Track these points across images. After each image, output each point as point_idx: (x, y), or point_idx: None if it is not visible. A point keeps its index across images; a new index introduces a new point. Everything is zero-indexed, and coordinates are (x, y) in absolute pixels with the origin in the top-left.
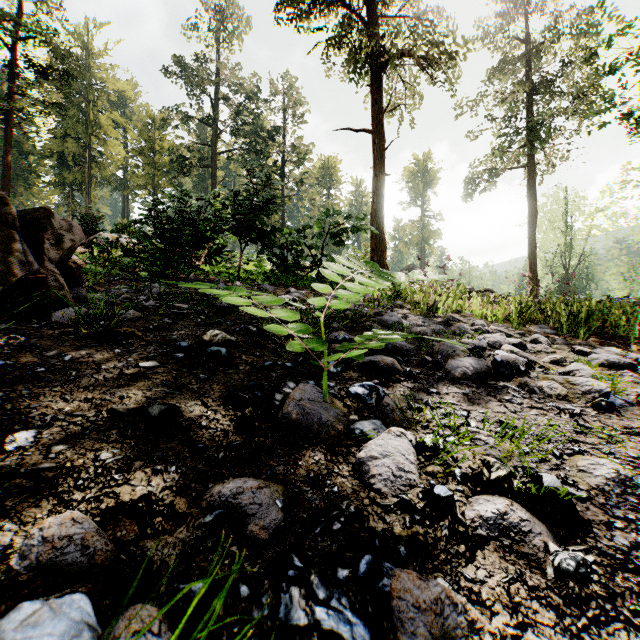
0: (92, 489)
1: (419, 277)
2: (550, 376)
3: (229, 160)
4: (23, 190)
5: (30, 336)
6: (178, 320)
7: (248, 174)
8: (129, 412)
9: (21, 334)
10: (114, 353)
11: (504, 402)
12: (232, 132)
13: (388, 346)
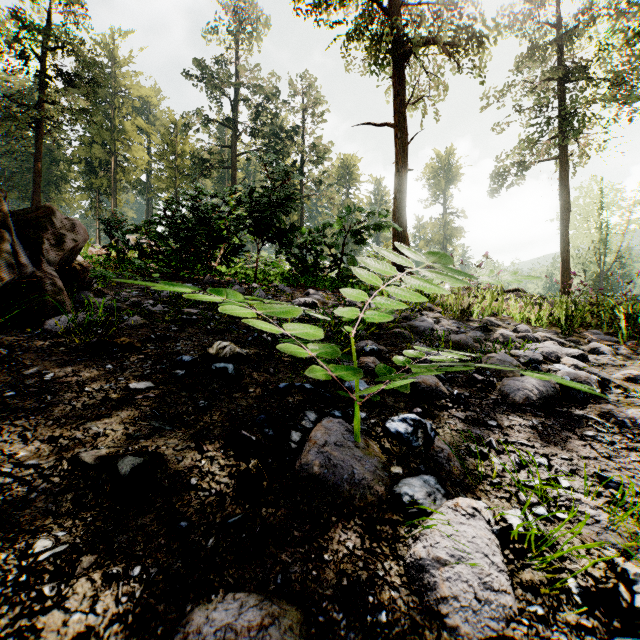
0: (2, 618)
1: (488, 279)
2: (636, 401)
3: (248, 161)
4: (54, 196)
5: (15, 348)
6: (186, 327)
7: (265, 169)
8: (96, 463)
9: (7, 346)
10: (104, 370)
11: (589, 440)
12: (251, 133)
13: (426, 360)
